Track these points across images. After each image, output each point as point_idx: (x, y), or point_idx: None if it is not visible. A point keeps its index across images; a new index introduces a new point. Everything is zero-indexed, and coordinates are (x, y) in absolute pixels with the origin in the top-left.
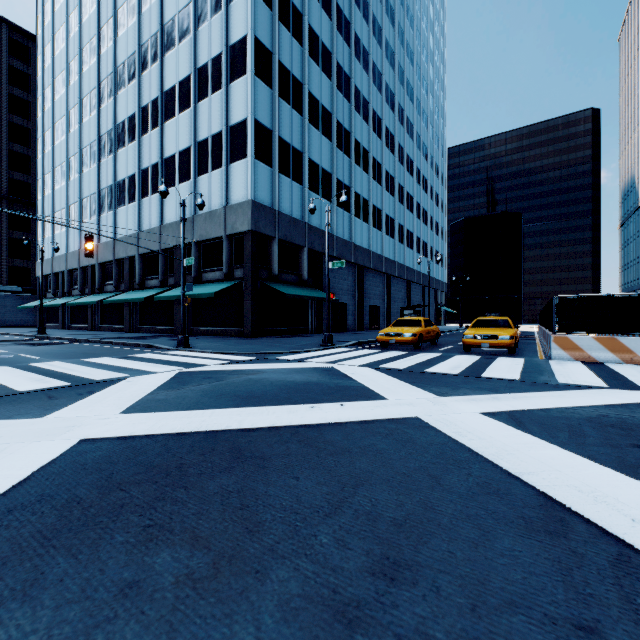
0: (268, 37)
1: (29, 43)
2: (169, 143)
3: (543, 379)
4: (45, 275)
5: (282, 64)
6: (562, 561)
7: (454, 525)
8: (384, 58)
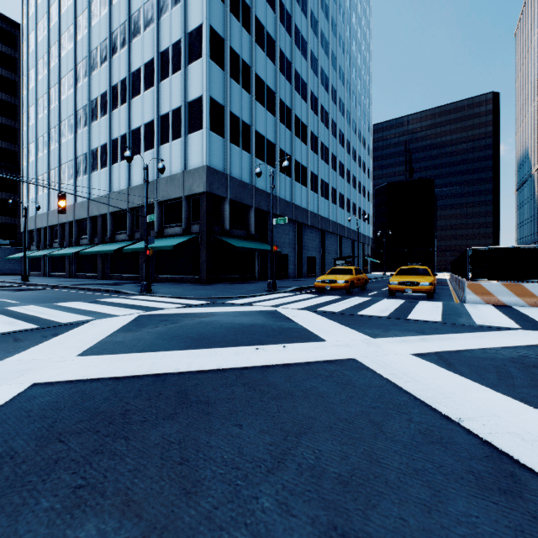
0: (221, 26)
1: (16, 31)
2: (136, 117)
3: (462, 321)
4: (29, 230)
5: (233, 49)
6: (525, 530)
7: (402, 482)
8: (320, 47)
